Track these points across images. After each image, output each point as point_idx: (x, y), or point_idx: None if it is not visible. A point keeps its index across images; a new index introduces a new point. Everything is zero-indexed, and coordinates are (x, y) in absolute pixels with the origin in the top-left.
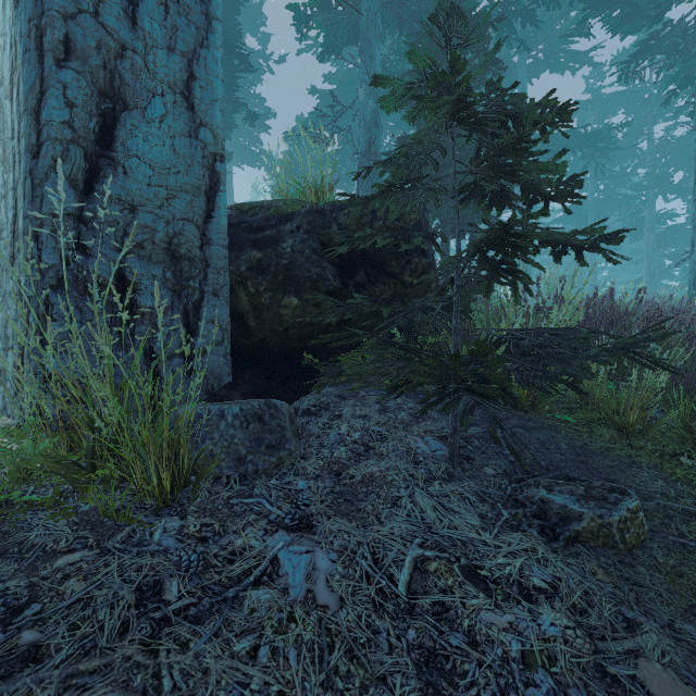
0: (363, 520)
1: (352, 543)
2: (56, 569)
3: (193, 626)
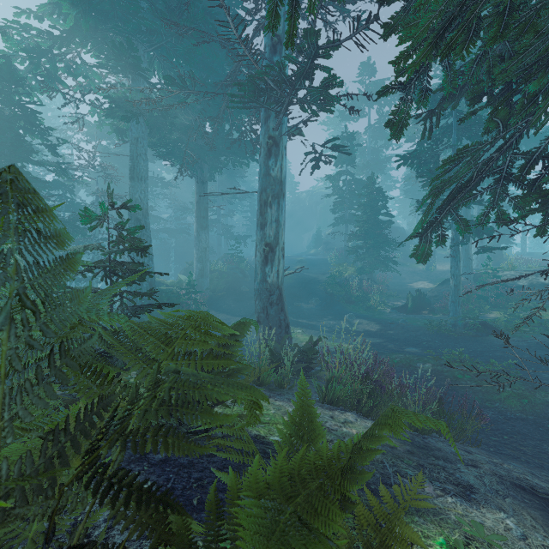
0: None
1: None
2: None
3: None
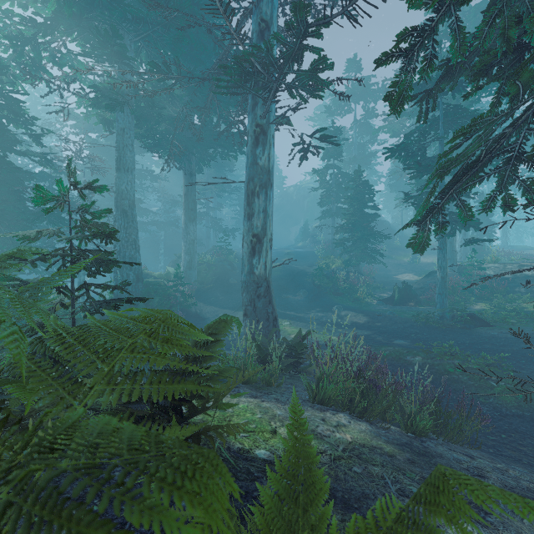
0: None
1: None
2: None
3: None
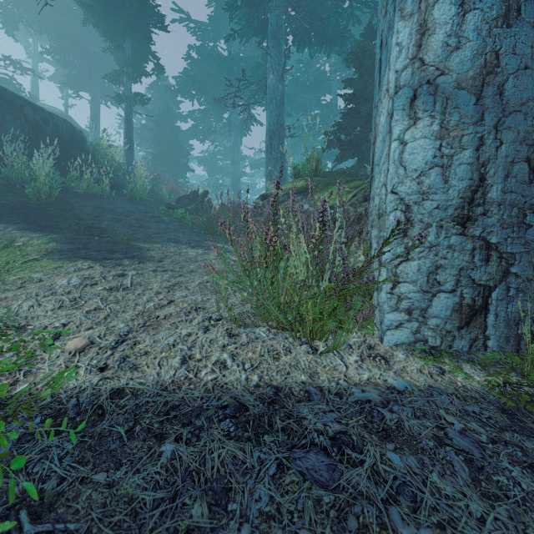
0: None
1: None
2: None
3: None
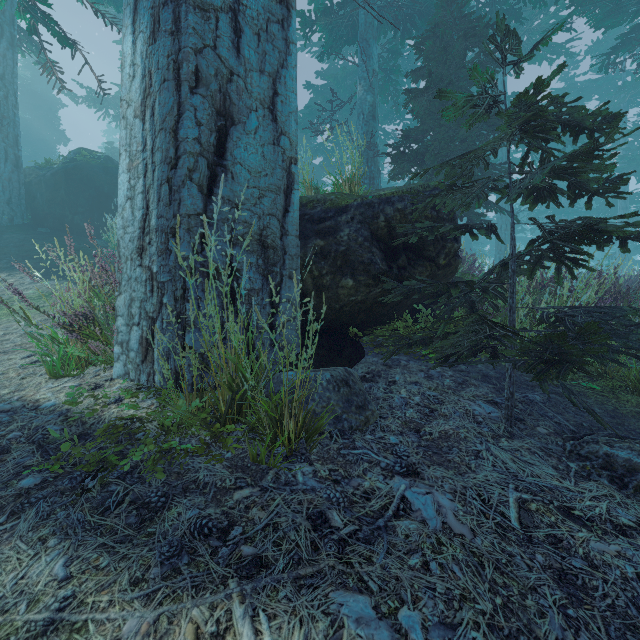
0: (457, 469)
1: (458, 486)
2: (236, 501)
3: (367, 546)
